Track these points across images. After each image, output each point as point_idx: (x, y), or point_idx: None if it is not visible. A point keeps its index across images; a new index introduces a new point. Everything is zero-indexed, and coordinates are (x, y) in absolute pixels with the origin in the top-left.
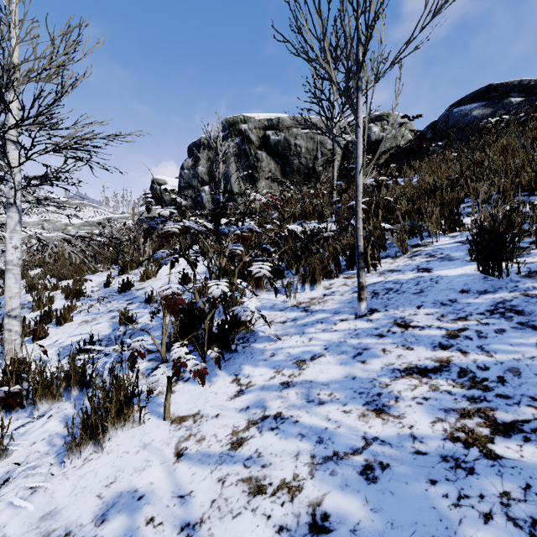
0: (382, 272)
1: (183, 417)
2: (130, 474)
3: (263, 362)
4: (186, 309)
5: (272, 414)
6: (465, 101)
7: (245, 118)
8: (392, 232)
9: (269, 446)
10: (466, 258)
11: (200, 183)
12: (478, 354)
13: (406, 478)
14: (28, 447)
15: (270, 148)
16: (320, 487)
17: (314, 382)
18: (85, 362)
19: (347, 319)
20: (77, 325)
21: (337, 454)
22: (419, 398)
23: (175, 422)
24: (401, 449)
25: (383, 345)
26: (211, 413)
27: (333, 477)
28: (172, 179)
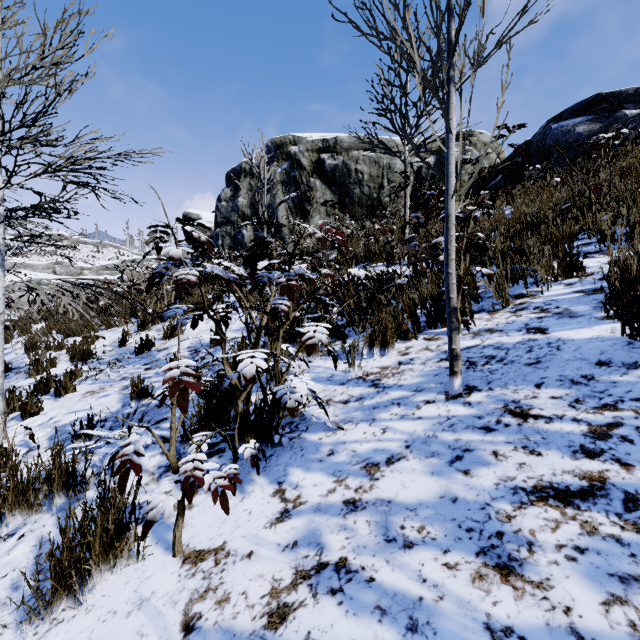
0: (476, 332)
1: (200, 552)
2: None
3: (318, 463)
4: (207, 391)
5: (332, 560)
6: (566, 115)
7: (295, 139)
8: (489, 279)
9: (329, 629)
10: (595, 315)
11: (240, 217)
12: None
13: None
14: None
15: (325, 174)
16: None
17: (393, 503)
18: (74, 458)
19: (435, 400)
20: (80, 398)
21: None
22: (569, 547)
23: (189, 561)
24: None
25: (492, 445)
26: (240, 548)
27: None
28: (207, 213)
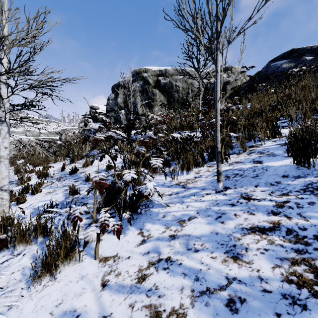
0: (231, 163)
1: (107, 257)
2: (72, 298)
3: (158, 221)
4: (109, 188)
5: (164, 257)
6: (278, 59)
7: (146, 69)
8: (237, 138)
9: (163, 281)
10: (284, 155)
11: (119, 108)
12: (298, 219)
13: (258, 311)
14: (9, 276)
15: (161, 87)
16: (199, 315)
17: (191, 235)
18: (46, 220)
19: (210, 193)
20: (44, 195)
21: (209, 289)
22: (262, 249)
23: (102, 261)
24: (253, 287)
25: (234, 211)
26: (124, 255)
27: (207, 307)
28: (102, 106)
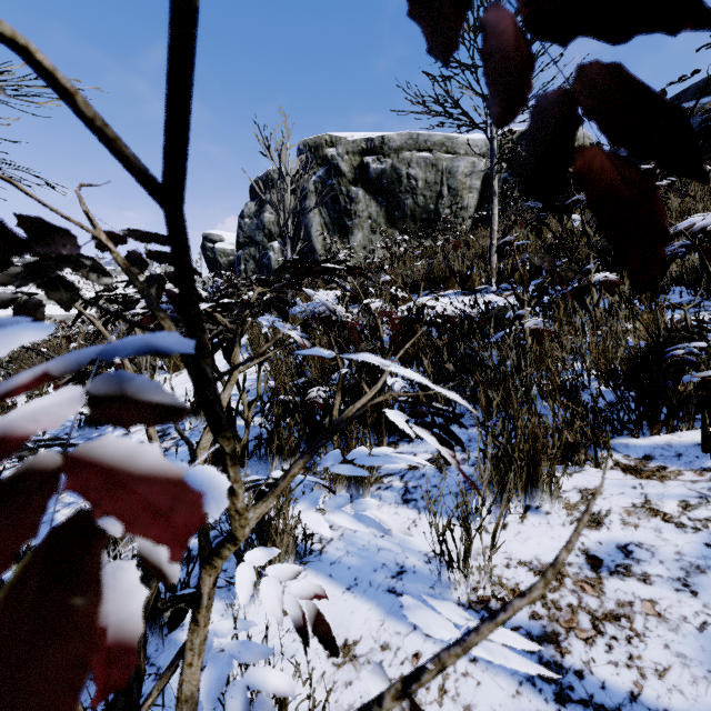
0: None
1: None
2: None
3: None
4: None
5: None
6: (687, 96)
7: (332, 139)
8: None
9: None
10: None
11: (266, 237)
12: None
13: None
14: None
15: (370, 182)
16: None
17: None
18: None
19: None
20: None
21: None
22: None
23: None
24: None
25: None
26: None
27: None
28: (231, 234)
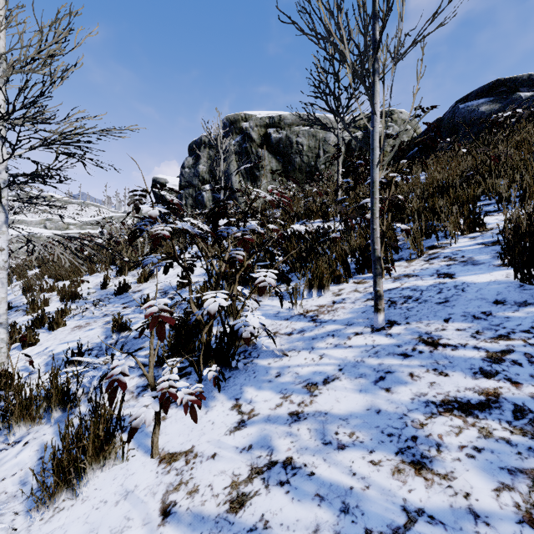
0: (396, 277)
1: (173, 454)
2: None
3: (268, 383)
4: (178, 324)
5: (280, 459)
6: (471, 97)
7: (246, 116)
8: (407, 233)
9: (279, 512)
10: (494, 263)
11: (200, 182)
12: None
13: None
14: None
15: (271, 146)
16: None
17: (329, 414)
18: (68, 379)
19: (363, 332)
20: (70, 331)
21: None
22: (469, 447)
23: (164, 461)
24: None
25: (409, 368)
26: (206, 451)
27: None
28: (173, 178)
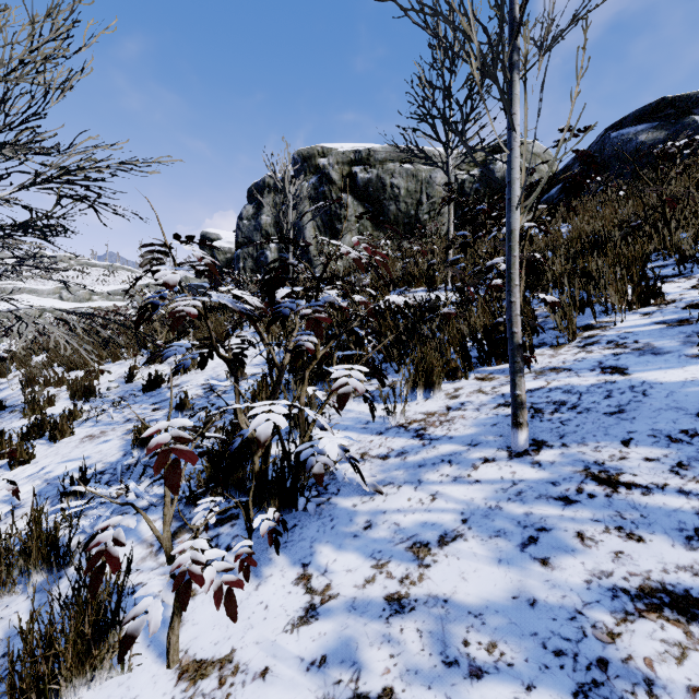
0: (539, 371)
1: (202, 664)
2: None
3: (353, 539)
4: (212, 453)
5: (373, 691)
6: (627, 123)
7: (324, 150)
8: (553, 308)
9: None
10: (686, 351)
11: (263, 237)
12: None
13: None
14: None
15: (358, 189)
16: None
17: (451, 603)
18: (56, 526)
19: (495, 458)
20: (77, 443)
21: None
22: None
23: (186, 676)
24: None
25: (575, 523)
26: (253, 662)
27: None
28: (228, 232)
